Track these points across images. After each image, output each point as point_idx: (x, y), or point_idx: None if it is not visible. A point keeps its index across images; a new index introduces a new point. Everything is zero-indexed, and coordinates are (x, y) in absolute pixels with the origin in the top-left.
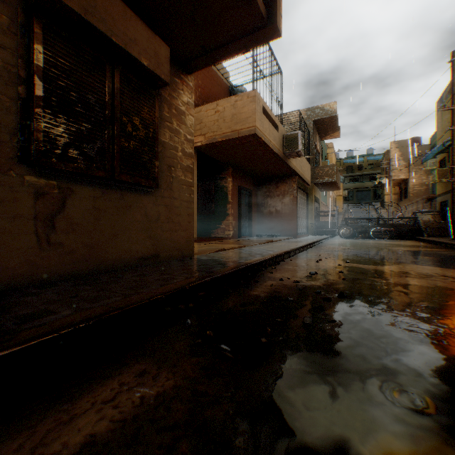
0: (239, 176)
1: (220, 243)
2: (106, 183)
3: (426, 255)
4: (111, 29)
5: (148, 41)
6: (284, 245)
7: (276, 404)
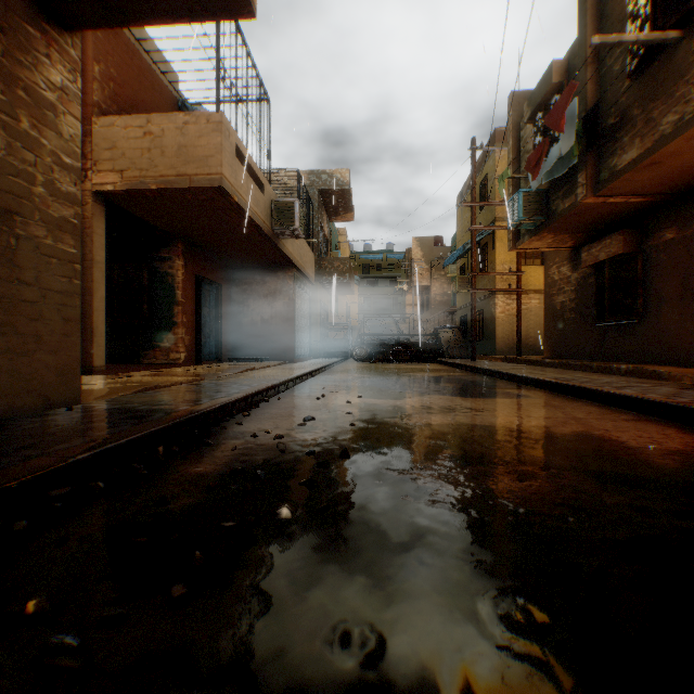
0: (197, 259)
1: (156, 375)
2: None
3: (450, 381)
4: None
5: None
6: (272, 375)
7: None
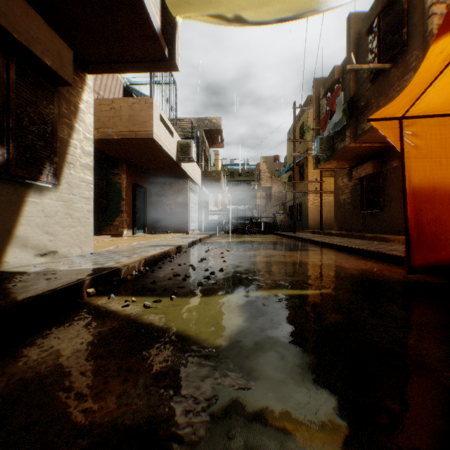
0: (133, 173)
1: (116, 240)
2: None
3: (277, 244)
4: (14, 25)
5: (52, 42)
6: (179, 240)
7: (185, 318)
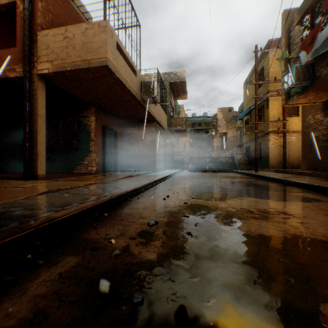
0: (103, 117)
1: (71, 180)
2: None
3: (249, 185)
4: None
5: None
6: (139, 180)
7: None
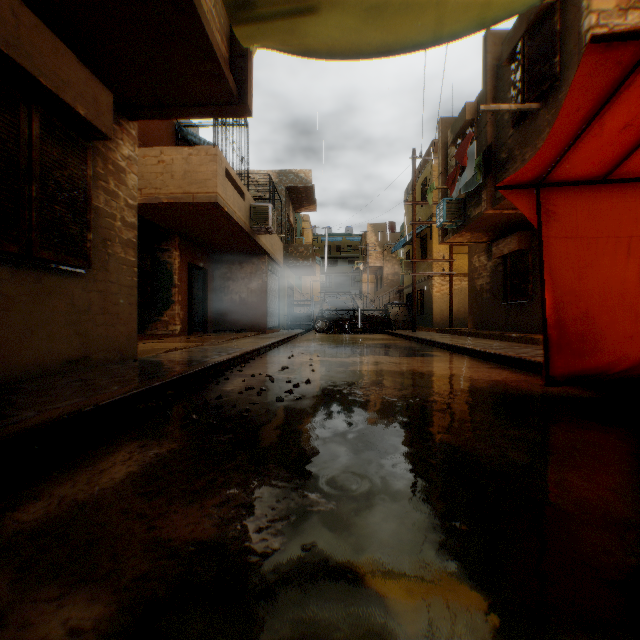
0: (189, 250)
1: (166, 342)
2: (20, 261)
3: (388, 347)
4: (41, 67)
5: (86, 84)
6: (253, 342)
7: (259, 439)
